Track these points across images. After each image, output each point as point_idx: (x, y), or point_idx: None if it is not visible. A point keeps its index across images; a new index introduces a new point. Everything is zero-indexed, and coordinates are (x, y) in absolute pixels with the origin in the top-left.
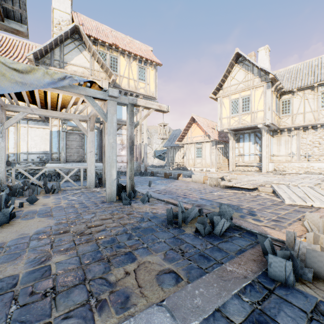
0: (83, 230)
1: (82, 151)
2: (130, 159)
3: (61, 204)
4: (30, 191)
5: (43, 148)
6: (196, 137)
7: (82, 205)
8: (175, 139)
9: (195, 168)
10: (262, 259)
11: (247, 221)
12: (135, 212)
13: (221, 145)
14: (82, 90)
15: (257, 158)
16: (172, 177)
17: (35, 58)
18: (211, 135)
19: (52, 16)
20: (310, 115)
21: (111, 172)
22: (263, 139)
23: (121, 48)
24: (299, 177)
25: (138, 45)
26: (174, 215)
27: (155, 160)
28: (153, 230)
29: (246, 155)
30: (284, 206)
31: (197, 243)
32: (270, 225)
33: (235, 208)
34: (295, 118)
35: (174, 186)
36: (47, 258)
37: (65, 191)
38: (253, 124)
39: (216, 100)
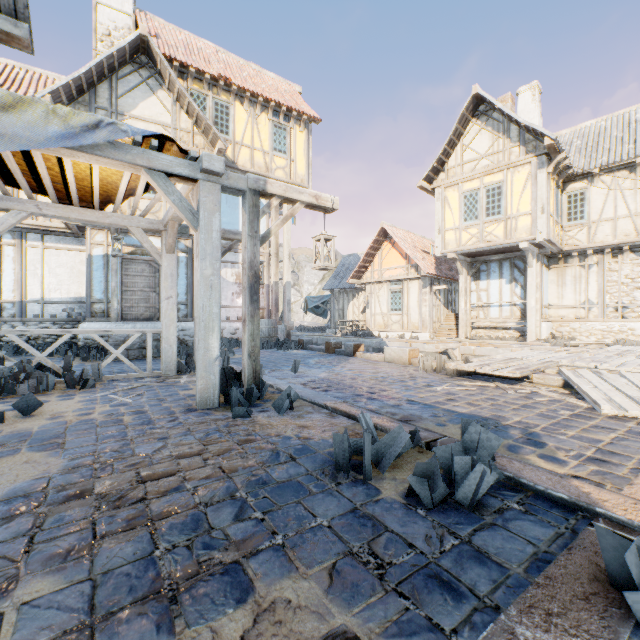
0: (125, 489)
1: (155, 298)
2: (252, 314)
3: (92, 416)
4: (31, 383)
5: (76, 290)
6: (390, 269)
7: (141, 418)
8: (347, 274)
9: (388, 332)
10: (610, 595)
11: (531, 464)
12: (259, 436)
13: (443, 286)
14: (141, 155)
15: (517, 313)
16: (342, 351)
17: (56, 103)
18: (422, 266)
19: (94, 19)
20: (626, 224)
21: (207, 342)
22: (529, 274)
23: (237, 86)
24: (612, 352)
25: (272, 81)
26: (352, 447)
27: (307, 317)
28: (300, 488)
29: (494, 306)
30: (601, 421)
31: (415, 533)
32: (587, 473)
33: (491, 425)
34: (596, 230)
35: (348, 370)
36: (3, 589)
37: (112, 382)
38: (509, 241)
39: (432, 193)
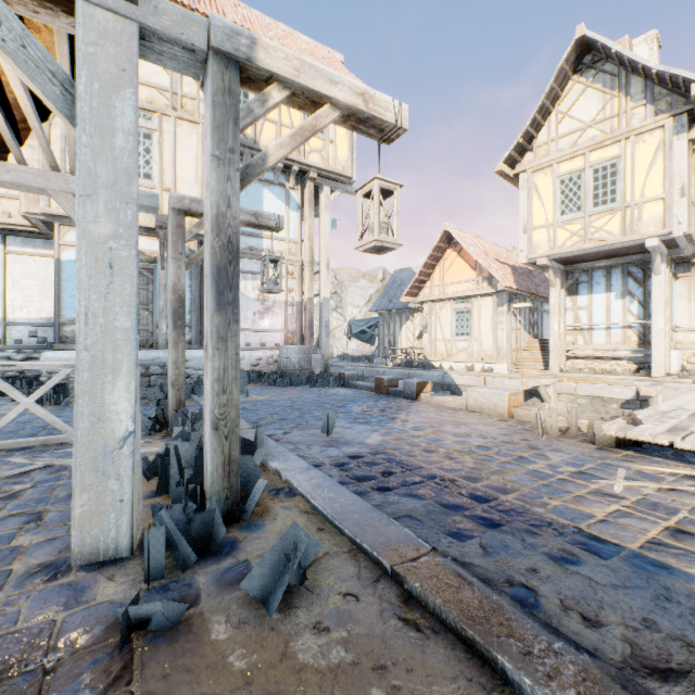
0: None
1: (147, 318)
2: (220, 332)
3: None
4: None
5: (48, 309)
6: (454, 284)
7: None
8: (399, 292)
9: (452, 363)
10: None
11: None
12: None
13: (526, 303)
14: None
15: (633, 337)
16: (399, 392)
17: None
18: (499, 278)
19: None
20: None
21: (98, 400)
22: (656, 284)
23: None
24: None
25: (306, 45)
26: None
27: (352, 344)
28: None
29: (598, 329)
30: None
31: None
32: None
33: None
34: None
35: (415, 429)
36: None
37: (10, 454)
38: (629, 239)
39: (513, 182)
